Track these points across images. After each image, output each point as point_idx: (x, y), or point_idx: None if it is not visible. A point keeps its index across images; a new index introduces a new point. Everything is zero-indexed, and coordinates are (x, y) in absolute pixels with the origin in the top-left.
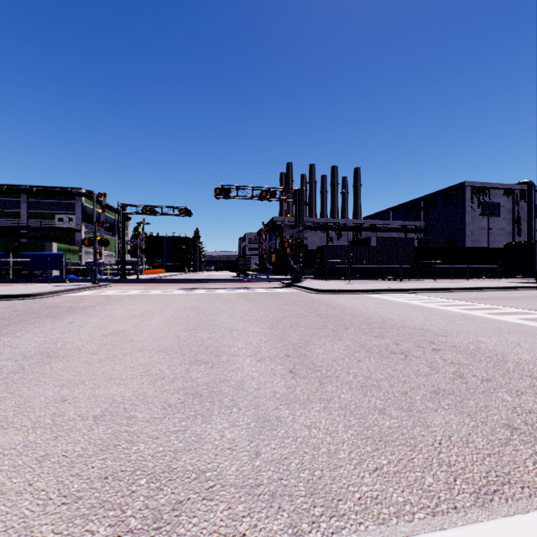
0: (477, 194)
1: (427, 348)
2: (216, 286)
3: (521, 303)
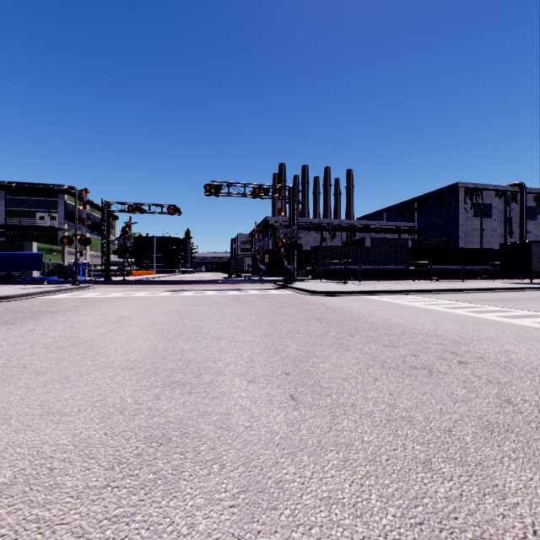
0: (469, 195)
1: (451, 361)
2: (206, 288)
3: (528, 305)
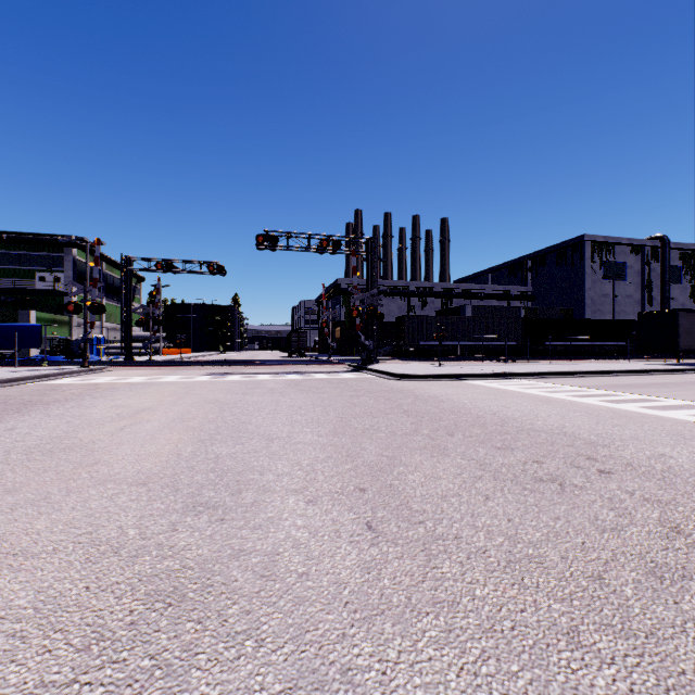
0: (598, 251)
1: (589, 469)
2: (259, 370)
3: (679, 392)
